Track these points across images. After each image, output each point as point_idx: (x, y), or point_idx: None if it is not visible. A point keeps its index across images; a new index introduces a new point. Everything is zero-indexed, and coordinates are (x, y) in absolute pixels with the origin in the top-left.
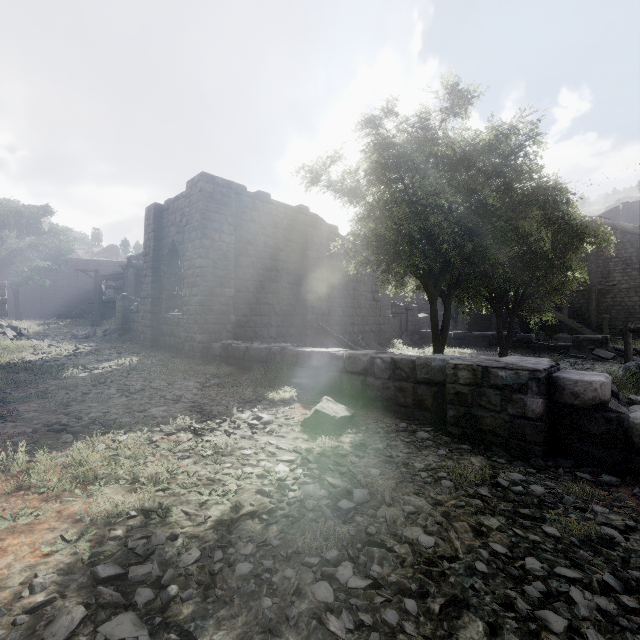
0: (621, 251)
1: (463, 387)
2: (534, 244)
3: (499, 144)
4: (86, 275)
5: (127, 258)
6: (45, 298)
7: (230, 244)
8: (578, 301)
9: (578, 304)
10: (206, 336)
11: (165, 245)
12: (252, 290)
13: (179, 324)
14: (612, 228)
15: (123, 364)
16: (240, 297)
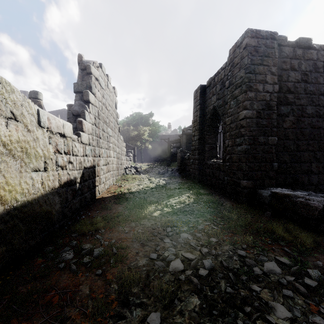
0: None
1: None
2: None
3: None
4: (165, 142)
5: (182, 129)
6: (151, 153)
7: (273, 93)
8: None
9: None
10: (250, 182)
11: (207, 112)
12: (291, 137)
13: (219, 169)
14: None
15: (183, 202)
16: (279, 145)
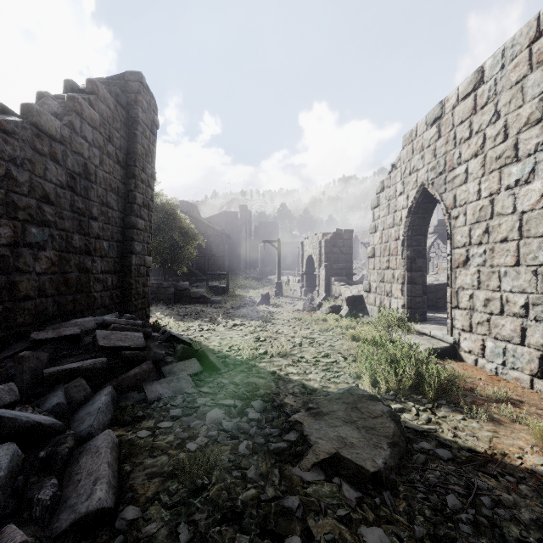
0: (216, 240)
1: (155, 289)
2: (178, 240)
3: (165, 205)
4: None
5: None
6: None
7: None
8: (201, 262)
9: (201, 263)
10: None
11: None
12: None
13: None
14: (213, 229)
15: None
16: None
